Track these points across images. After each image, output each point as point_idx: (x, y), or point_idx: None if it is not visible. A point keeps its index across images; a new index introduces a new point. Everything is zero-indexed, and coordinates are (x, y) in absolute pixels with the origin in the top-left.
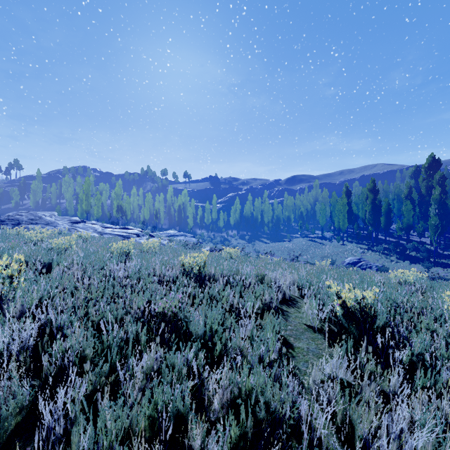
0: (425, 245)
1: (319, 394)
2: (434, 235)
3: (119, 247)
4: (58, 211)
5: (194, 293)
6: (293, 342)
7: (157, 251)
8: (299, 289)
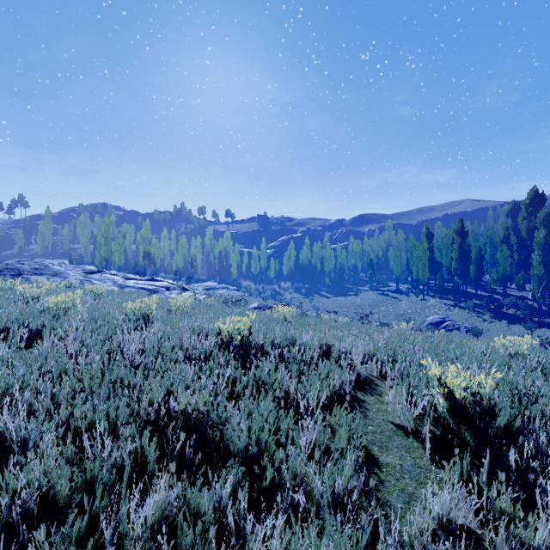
0: (526, 300)
1: None
2: (538, 289)
3: (137, 307)
4: (71, 259)
5: (234, 376)
6: (378, 455)
7: (188, 311)
8: (377, 365)
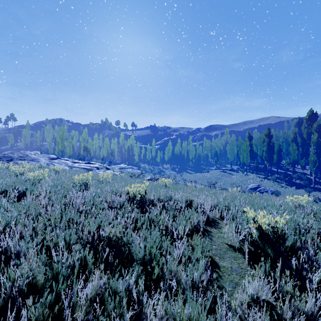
0: (306, 175)
1: (247, 317)
2: (313, 168)
3: (80, 178)
4: (41, 151)
5: (136, 217)
6: (218, 261)
7: (110, 181)
8: (219, 212)
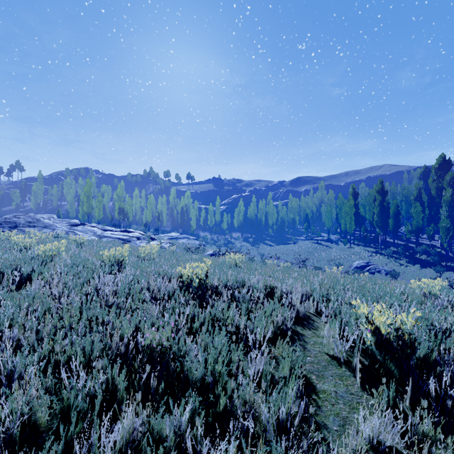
0: (435, 248)
1: None
2: (446, 238)
3: (112, 254)
4: (58, 214)
5: (192, 314)
6: (316, 383)
7: (155, 257)
8: (313, 303)
